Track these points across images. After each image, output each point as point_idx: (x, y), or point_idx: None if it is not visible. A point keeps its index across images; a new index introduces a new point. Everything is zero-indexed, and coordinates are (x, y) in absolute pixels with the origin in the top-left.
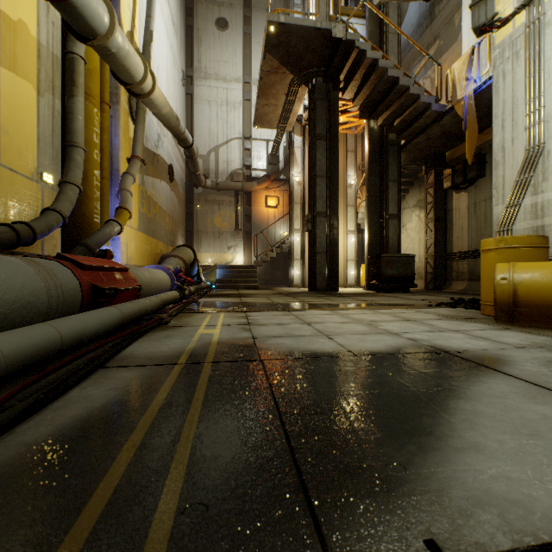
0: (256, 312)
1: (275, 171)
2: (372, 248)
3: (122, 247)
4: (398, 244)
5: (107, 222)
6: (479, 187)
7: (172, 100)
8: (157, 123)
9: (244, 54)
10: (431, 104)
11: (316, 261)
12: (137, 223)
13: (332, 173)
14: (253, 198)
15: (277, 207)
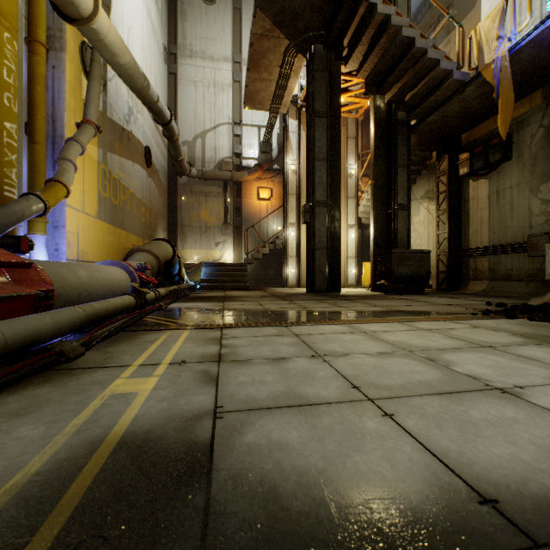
0: (238, 329)
1: (268, 159)
2: (378, 243)
3: (70, 237)
4: (408, 239)
5: (22, 196)
6: (504, 172)
7: (150, 74)
8: (128, 94)
9: (234, 31)
10: (452, 72)
11: (315, 258)
12: (96, 209)
13: (333, 157)
14: (243, 190)
15: (270, 199)
